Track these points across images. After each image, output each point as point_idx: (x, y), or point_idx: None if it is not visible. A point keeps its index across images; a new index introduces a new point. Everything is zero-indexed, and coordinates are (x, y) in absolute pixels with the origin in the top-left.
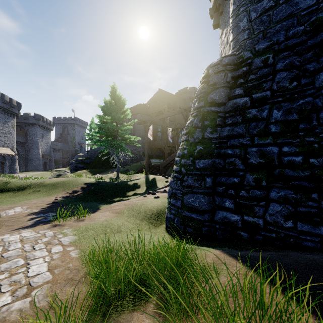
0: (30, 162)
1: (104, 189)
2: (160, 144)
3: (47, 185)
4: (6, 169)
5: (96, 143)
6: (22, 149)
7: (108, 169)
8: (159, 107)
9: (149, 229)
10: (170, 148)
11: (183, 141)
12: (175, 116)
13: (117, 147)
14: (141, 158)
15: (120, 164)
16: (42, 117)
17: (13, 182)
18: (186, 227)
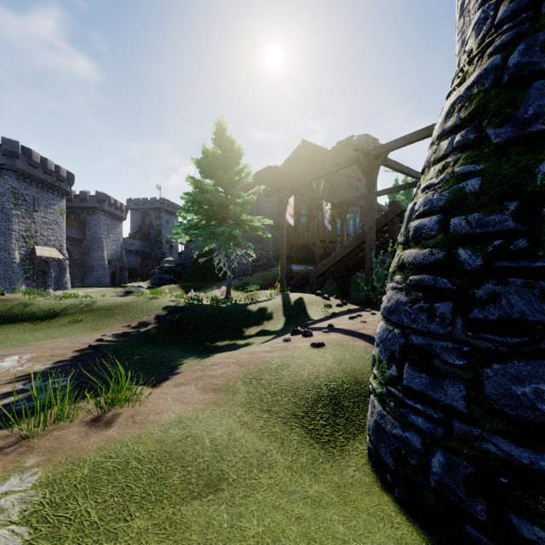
0: (89, 272)
1: (199, 319)
2: (306, 237)
3: (96, 310)
4: (51, 283)
5: (193, 239)
6: (77, 250)
7: (213, 282)
8: (303, 169)
9: (314, 464)
10: (325, 245)
11: (444, 157)
12: (333, 186)
13: (226, 239)
14: (270, 263)
15: (233, 274)
16: (108, 197)
17: (37, 303)
18: (506, 512)
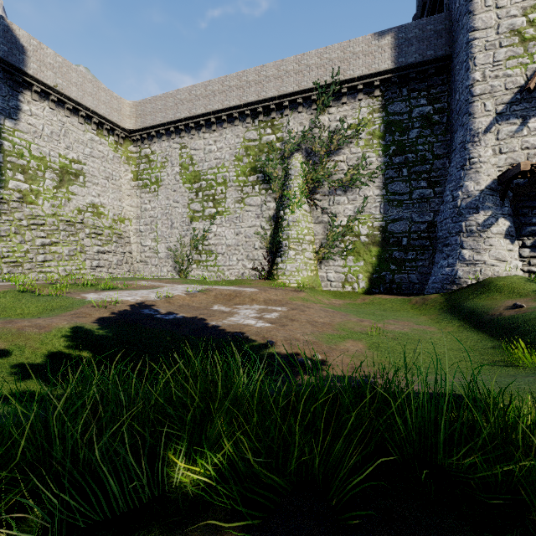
0: None
1: None
2: None
3: None
4: None
5: None
6: None
7: None
8: None
9: None
10: None
11: None
12: None
13: None
14: None
15: None
16: None
17: None
18: None
